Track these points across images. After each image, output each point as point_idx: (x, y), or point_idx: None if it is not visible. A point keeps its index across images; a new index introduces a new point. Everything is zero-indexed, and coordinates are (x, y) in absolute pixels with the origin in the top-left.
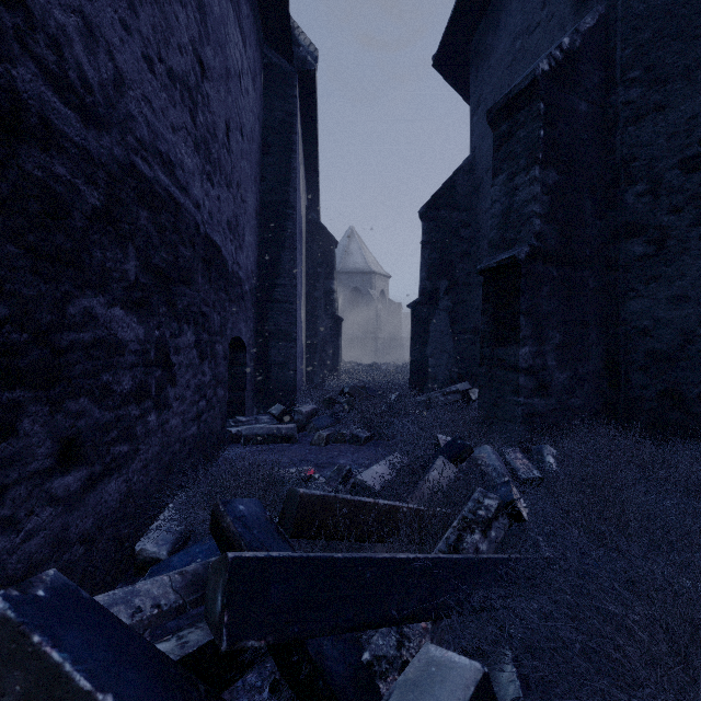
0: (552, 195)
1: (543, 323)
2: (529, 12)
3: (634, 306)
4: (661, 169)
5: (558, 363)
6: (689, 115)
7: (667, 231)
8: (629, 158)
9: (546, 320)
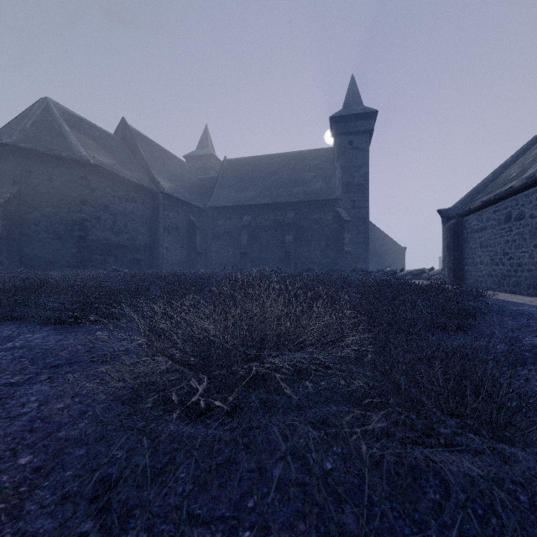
0: (5, 226)
1: (3, 252)
2: (1, 170)
3: (26, 249)
4: (31, 224)
5: (6, 260)
6: (36, 216)
7: (32, 236)
8: (25, 220)
9: (3, 251)
